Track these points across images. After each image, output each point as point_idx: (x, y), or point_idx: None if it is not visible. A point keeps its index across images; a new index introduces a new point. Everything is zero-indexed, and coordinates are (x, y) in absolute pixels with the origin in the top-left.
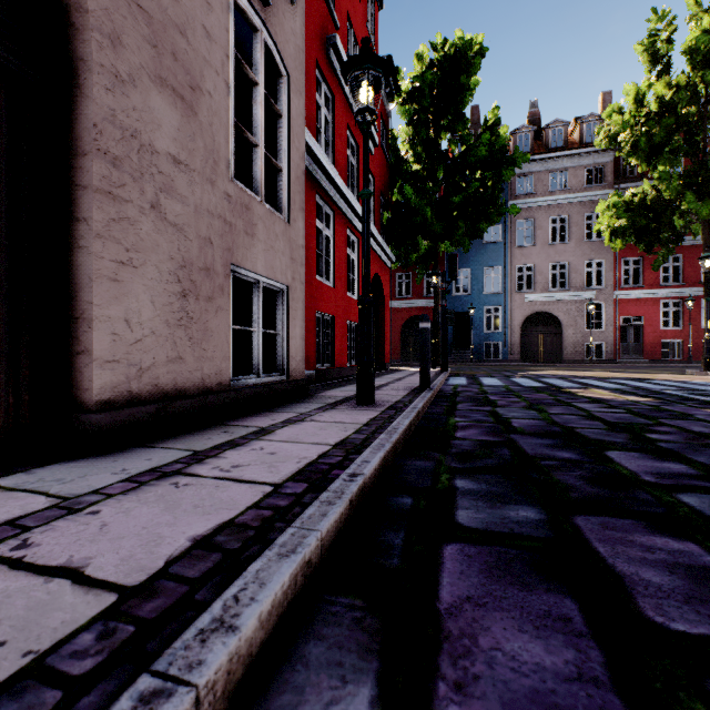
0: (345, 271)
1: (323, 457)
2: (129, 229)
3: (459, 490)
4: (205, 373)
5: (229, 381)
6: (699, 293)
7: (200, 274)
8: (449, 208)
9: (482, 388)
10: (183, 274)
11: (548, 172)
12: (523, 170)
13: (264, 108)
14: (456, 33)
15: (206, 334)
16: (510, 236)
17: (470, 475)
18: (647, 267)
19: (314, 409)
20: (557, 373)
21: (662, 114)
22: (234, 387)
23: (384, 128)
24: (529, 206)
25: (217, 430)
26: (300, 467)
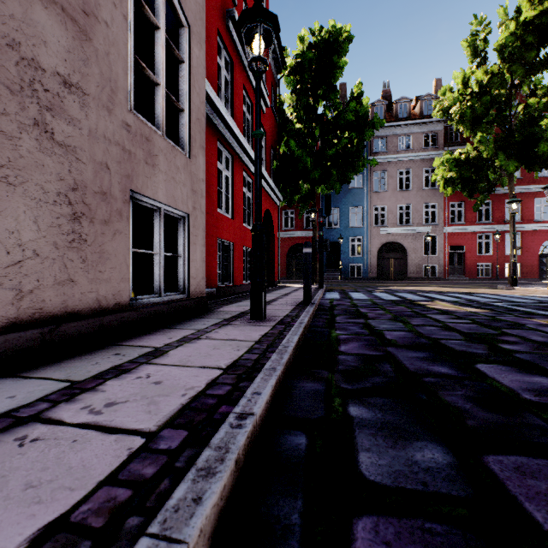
0: (242, 206)
1: (211, 386)
2: (4, 143)
3: (355, 422)
4: (101, 294)
5: (128, 301)
6: (503, 229)
7: (95, 197)
8: (325, 159)
9: (352, 302)
10: (75, 196)
11: (397, 136)
12: (378, 133)
13: (169, 58)
14: (330, 22)
15: (103, 256)
16: (369, 184)
17: (362, 399)
18: (467, 209)
19: (211, 326)
20: (406, 288)
21: (482, 93)
22: (134, 307)
23: (273, 93)
24: (383, 161)
25: (109, 353)
26: (183, 403)
